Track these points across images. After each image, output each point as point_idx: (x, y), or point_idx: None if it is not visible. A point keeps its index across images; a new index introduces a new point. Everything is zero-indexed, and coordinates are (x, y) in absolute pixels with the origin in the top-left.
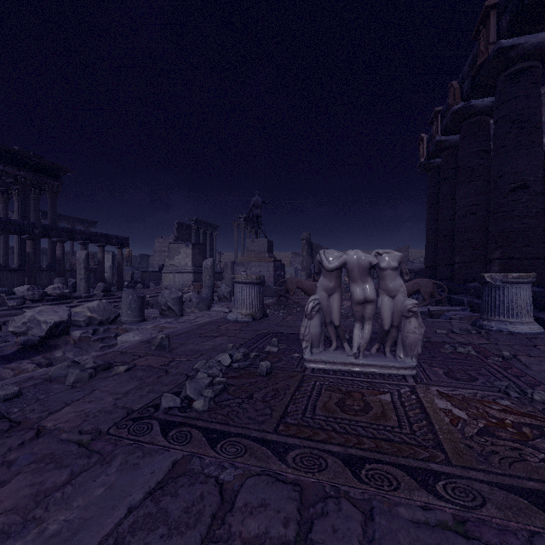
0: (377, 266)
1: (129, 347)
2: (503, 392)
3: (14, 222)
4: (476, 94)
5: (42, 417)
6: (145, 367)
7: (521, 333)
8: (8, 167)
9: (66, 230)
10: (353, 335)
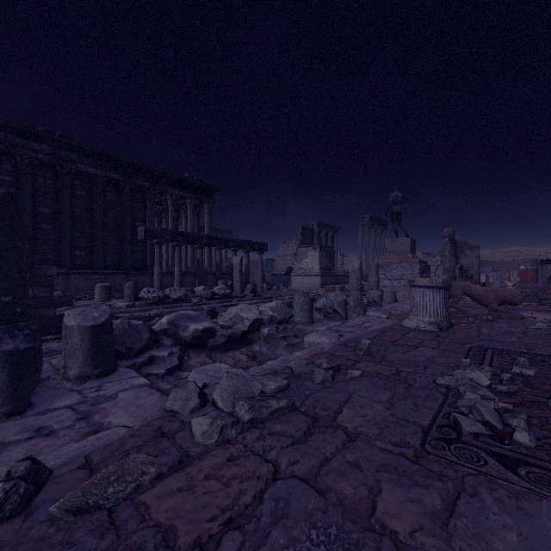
0: None
1: (332, 350)
2: None
3: (191, 235)
4: None
5: (331, 416)
6: (375, 374)
7: None
8: (181, 191)
9: (223, 239)
10: None
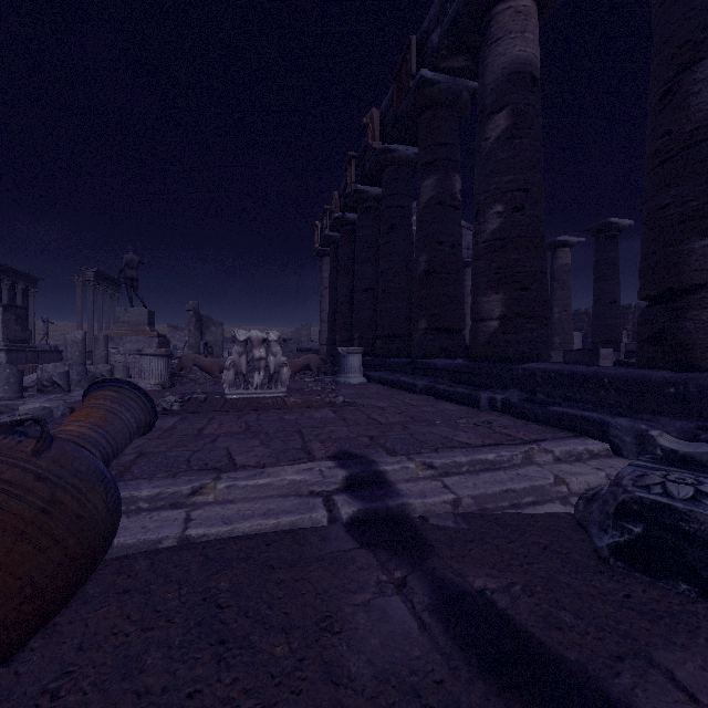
0: (267, 340)
1: None
2: (320, 395)
3: None
4: (349, 210)
5: None
6: None
7: (355, 383)
8: None
9: None
10: (254, 378)
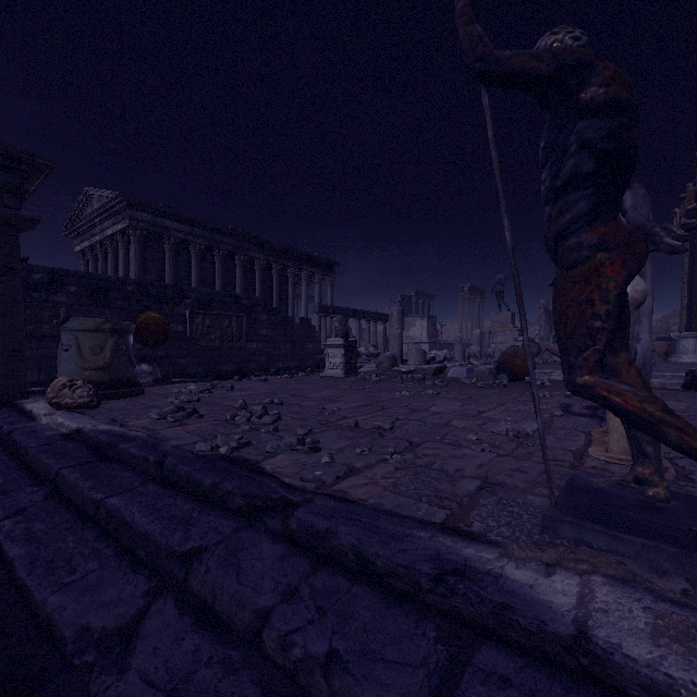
0: None
1: None
2: None
3: (343, 309)
4: None
5: None
6: None
7: (686, 362)
8: (313, 268)
9: (361, 312)
10: None
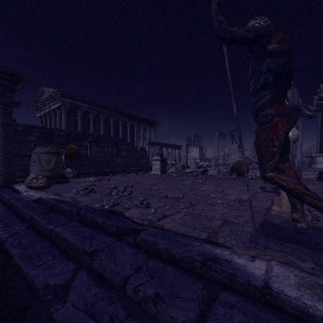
0: None
1: None
2: None
3: (160, 143)
4: None
5: None
6: None
7: (319, 167)
8: (146, 124)
9: (168, 144)
10: None
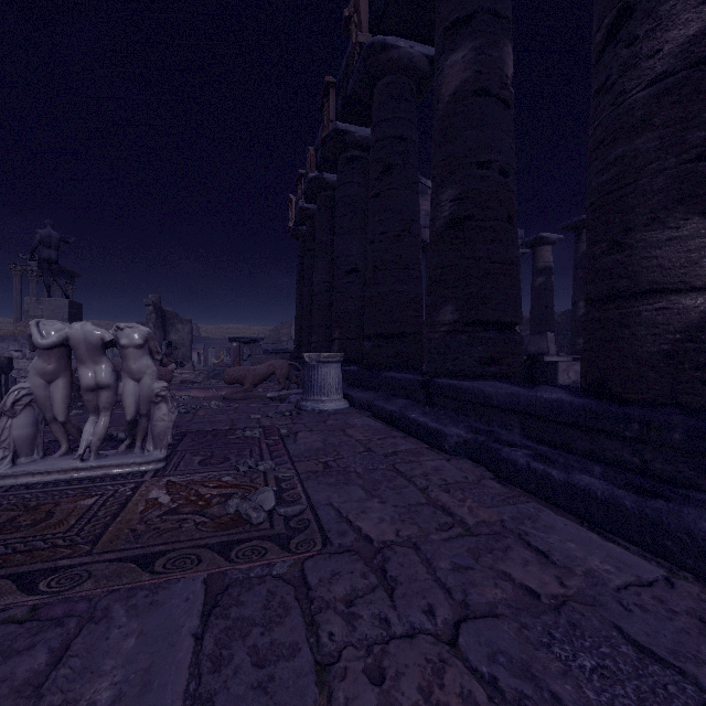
0: (119, 344)
1: None
2: (236, 468)
3: None
4: (327, 168)
5: None
6: None
7: (329, 410)
8: None
9: None
10: (83, 432)
